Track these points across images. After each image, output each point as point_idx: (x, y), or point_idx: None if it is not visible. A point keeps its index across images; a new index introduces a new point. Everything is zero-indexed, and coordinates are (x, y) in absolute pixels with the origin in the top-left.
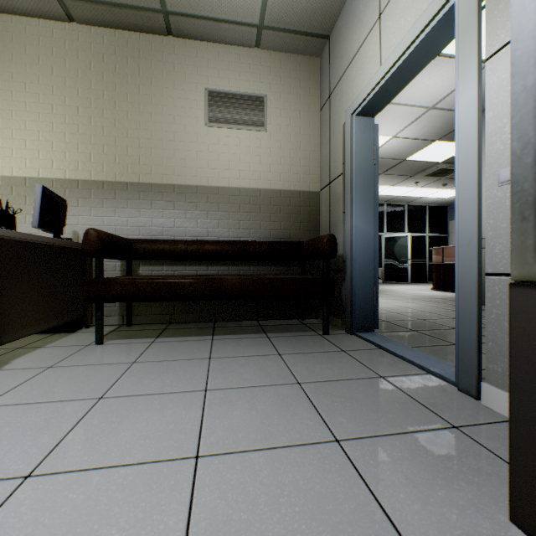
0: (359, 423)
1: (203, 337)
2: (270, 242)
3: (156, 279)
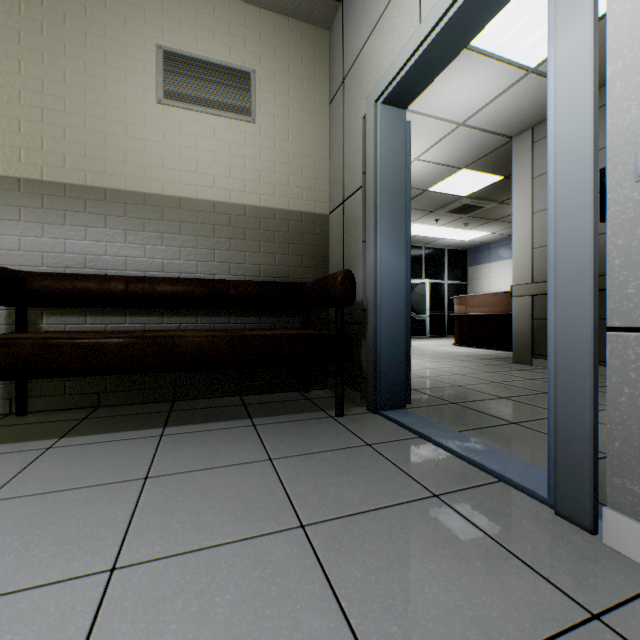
0: (427, 635)
1: (146, 431)
2: (260, 282)
3: (52, 338)
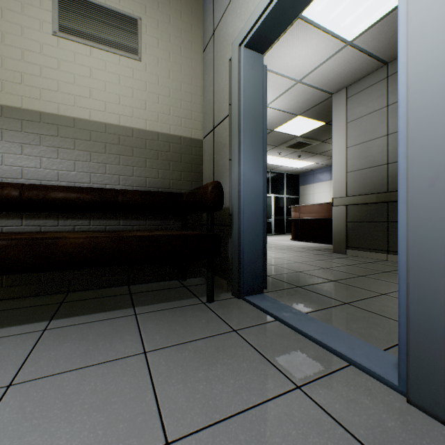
0: None
1: (31, 325)
2: (145, 191)
3: None
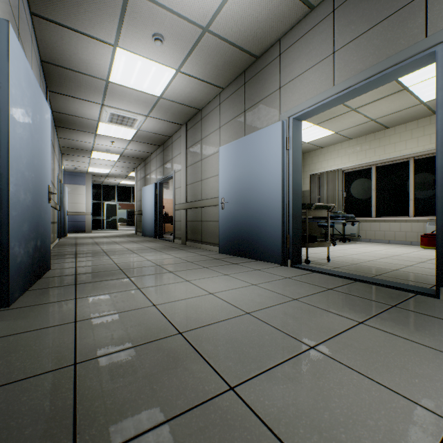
0: None
1: None
2: None
3: None
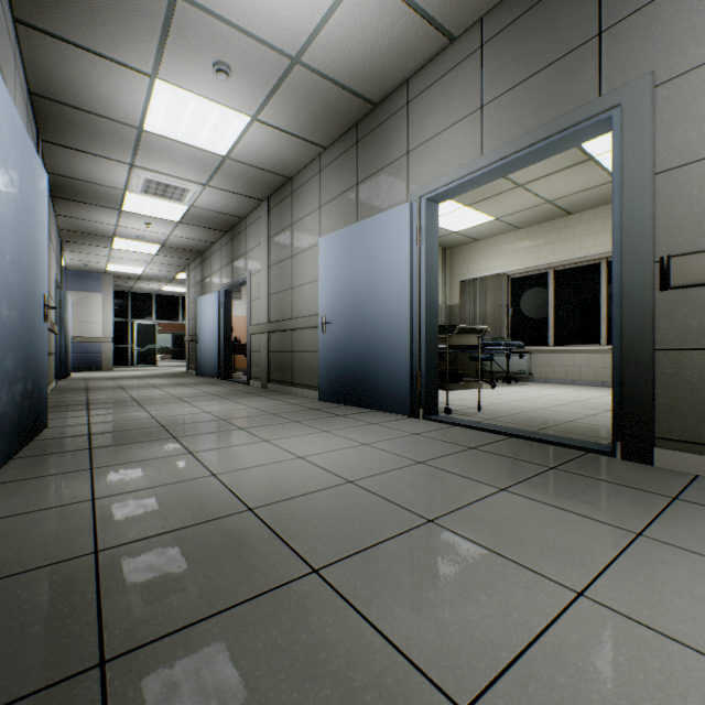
0: None
1: None
2: None
3: None
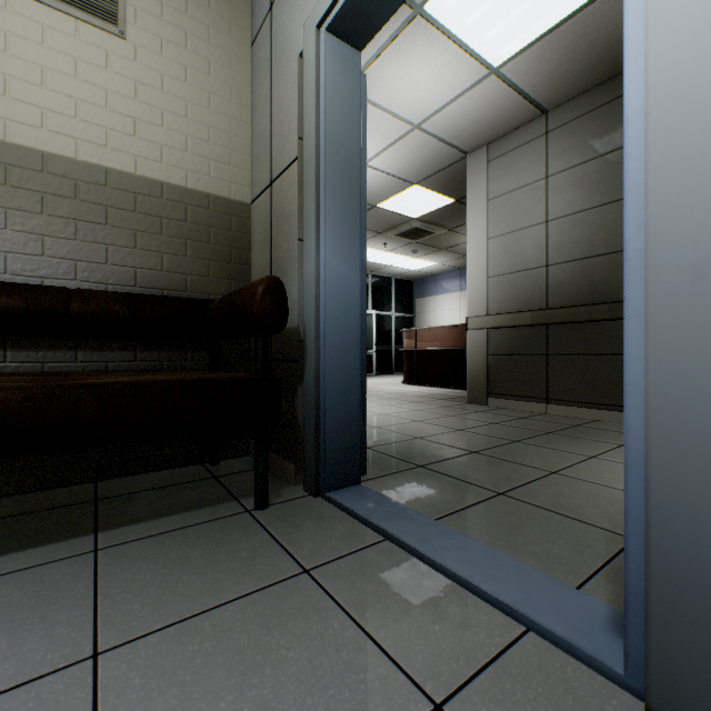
0: None
1: None
2: (133, 295)
3: None
